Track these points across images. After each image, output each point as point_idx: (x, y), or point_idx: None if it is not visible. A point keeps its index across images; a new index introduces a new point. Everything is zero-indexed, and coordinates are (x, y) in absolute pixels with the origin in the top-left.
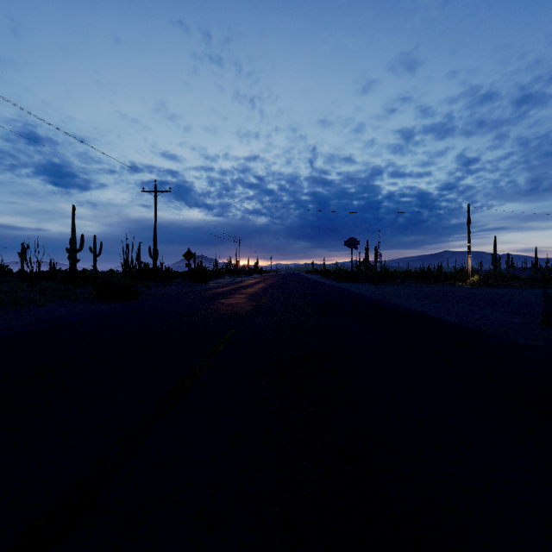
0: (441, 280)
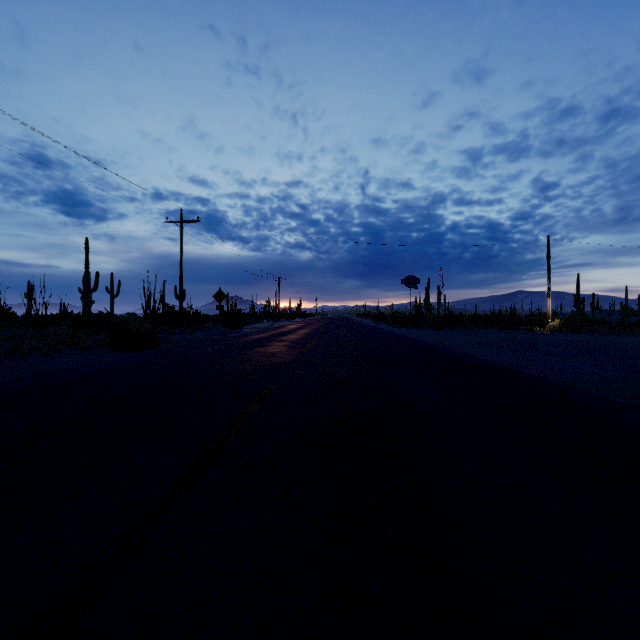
0: (515, 325)
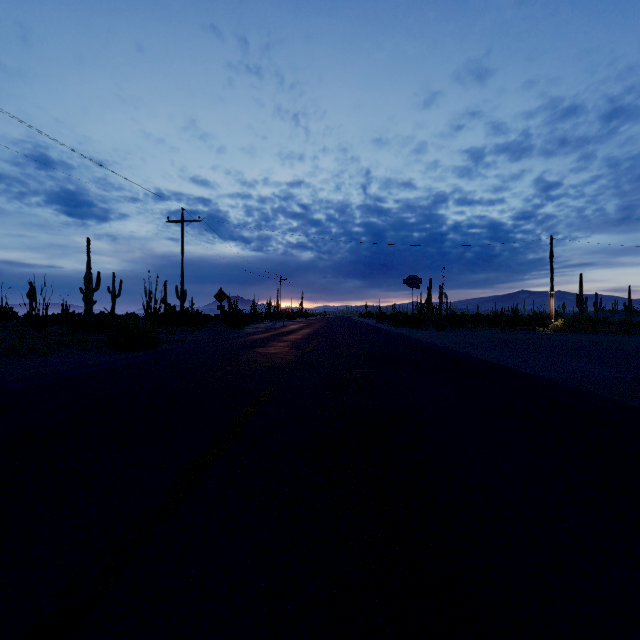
0: (518, 325)
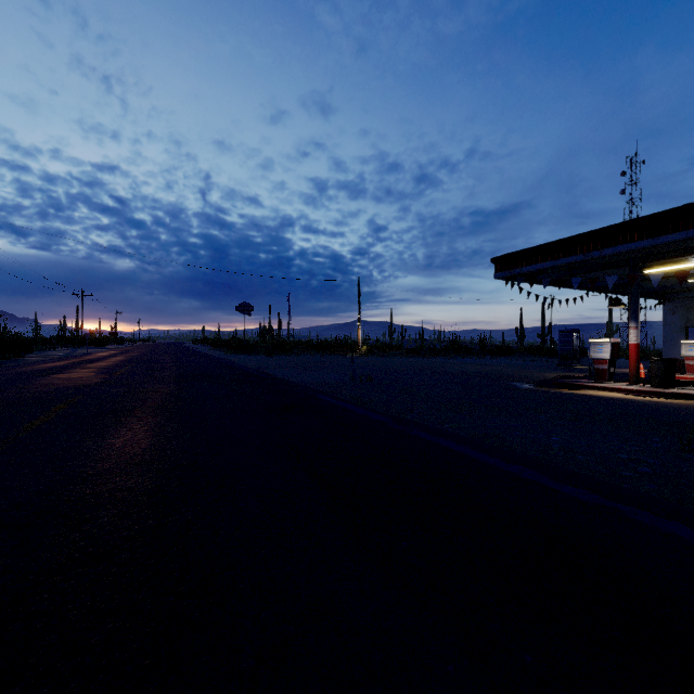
0: (336, 351)
